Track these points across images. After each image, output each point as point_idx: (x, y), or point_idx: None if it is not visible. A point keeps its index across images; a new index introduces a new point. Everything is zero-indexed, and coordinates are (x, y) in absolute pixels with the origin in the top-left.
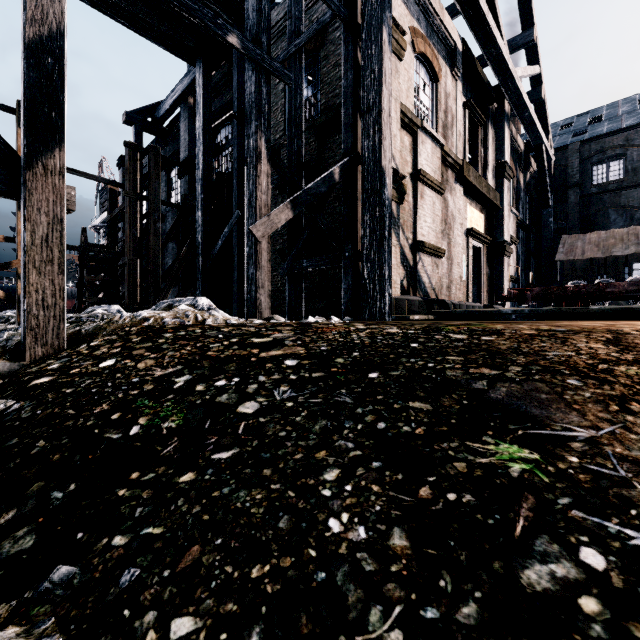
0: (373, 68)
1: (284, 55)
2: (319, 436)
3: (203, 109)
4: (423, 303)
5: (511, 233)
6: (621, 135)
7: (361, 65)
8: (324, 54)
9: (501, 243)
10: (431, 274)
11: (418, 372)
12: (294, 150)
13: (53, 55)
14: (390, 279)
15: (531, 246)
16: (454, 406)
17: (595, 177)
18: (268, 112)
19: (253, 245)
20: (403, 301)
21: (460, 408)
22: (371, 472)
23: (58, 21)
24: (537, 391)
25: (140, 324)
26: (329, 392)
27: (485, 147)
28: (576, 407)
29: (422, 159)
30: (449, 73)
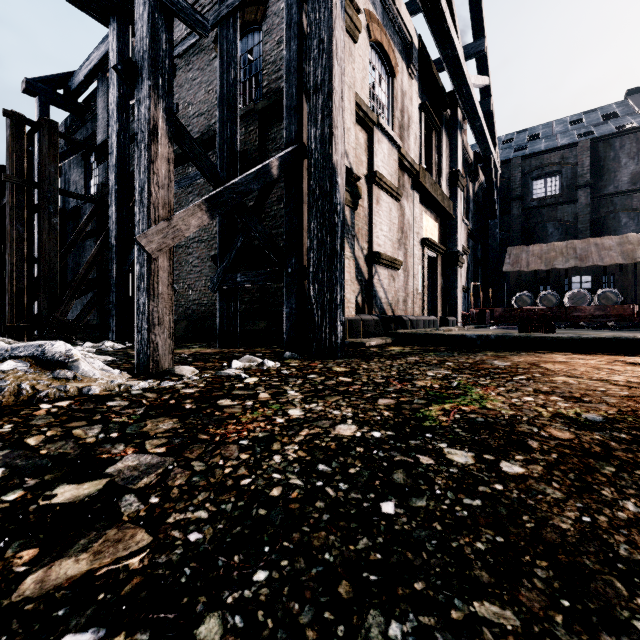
0: (322, 36)
1: (214, 17)
2: None
3: (118, 80)
4: (379, 322)
5: (462, 243)
6: (557, 153)
7: (307, 32)
8: (266, 27)
9: (454, 253)
10: (387, 288)
11: None
12: (226, 136)
13: None
14: (343, 304)
15: (479, 255)
16: None
17: (535, 191)
18: (170, 70)
19: (145, 262)
20: (358, 322)
21: None
22: None
23: None
24: None
25: None
26: None
27: (439, 154)
28: None
29: (378, 160)
30: (405, 70)
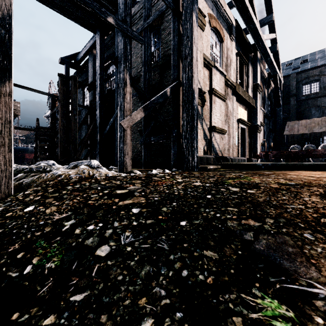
0: (188, 35)
1: (141, 28)
2: (143, 282)
3: (100, 56)
4: (215, 159)
5: (261, 120)
6: (317, 69)
7: (181, 33)
8: (163, 27)
9: (255, 126)
10: (219, 143)
11: (210, 222)
12: (146, 78)
13: (5, 28)
14: (197, 148)
15: (271, 127)
16: (232, 256)
17: (304, 91)
18: (130, 59)
19: (122, 131)
20: (204, 158)
21: (236, 258)
22: (174, 324)
23: (8, 9)
24: (286, 244)
25: (56, 179)
26: (155, 238)
27: (247, 76)
28: (313, 262)
29: (214, 83)
30: (228, 37)
